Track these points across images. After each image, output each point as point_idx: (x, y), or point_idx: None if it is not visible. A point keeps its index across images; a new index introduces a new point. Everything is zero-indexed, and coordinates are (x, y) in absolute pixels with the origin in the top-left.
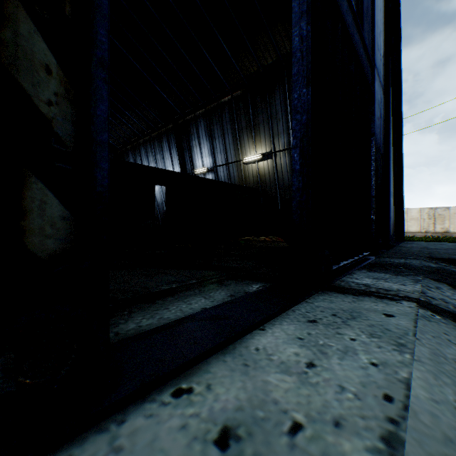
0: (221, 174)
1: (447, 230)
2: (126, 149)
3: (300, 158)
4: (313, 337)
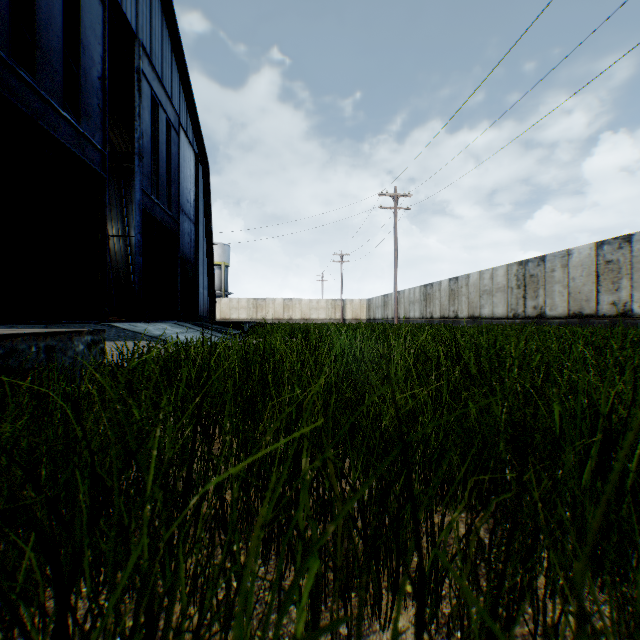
0: None
1: (265, 317)
2: None
3: (138, 280)
4: None
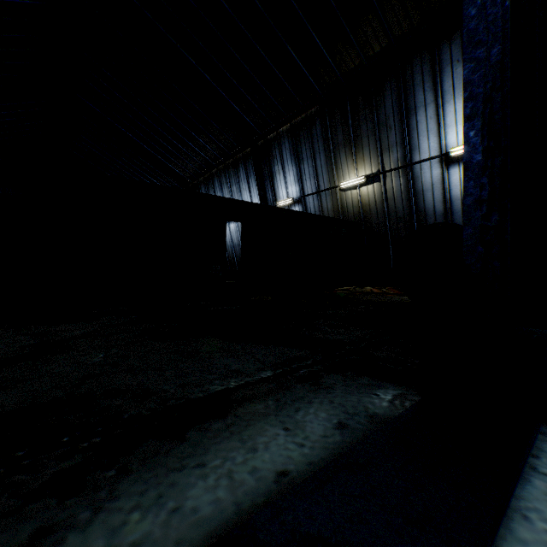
0: (310, 205)
1: None
2: (198, 182)
3: (483, 138)
4: None
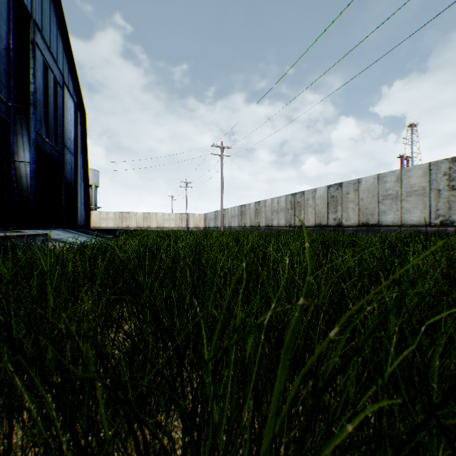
0: None
1: (129, 226)
2: None
3: (34, 198)
4: None
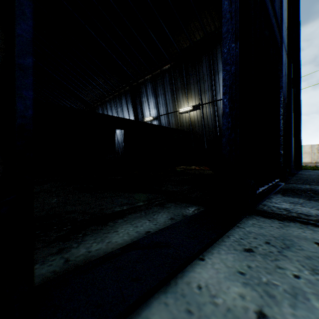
0: (163, 121)
1: None
2: (97, 105)
3: (229, 102)
4: (254, 271)
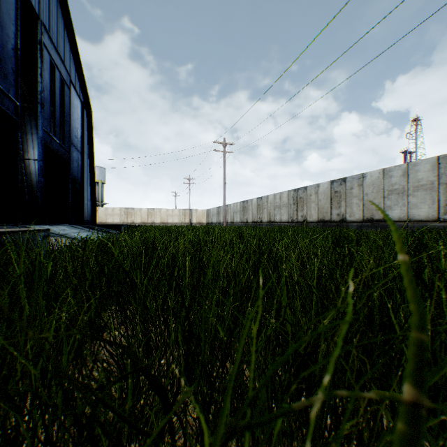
0: None
1: (134, 221)
2: None
3: (41, 194)
4: None
